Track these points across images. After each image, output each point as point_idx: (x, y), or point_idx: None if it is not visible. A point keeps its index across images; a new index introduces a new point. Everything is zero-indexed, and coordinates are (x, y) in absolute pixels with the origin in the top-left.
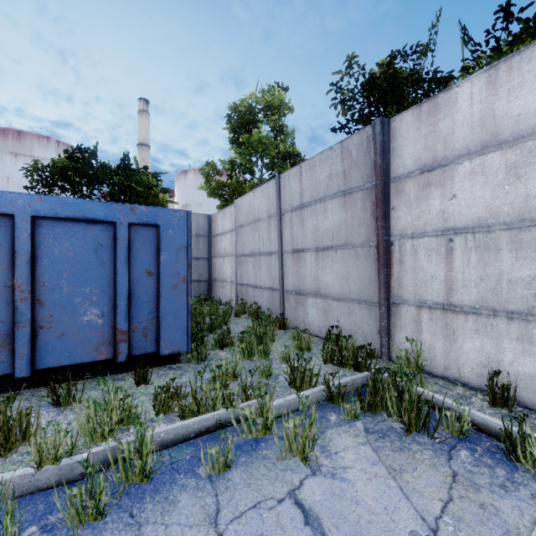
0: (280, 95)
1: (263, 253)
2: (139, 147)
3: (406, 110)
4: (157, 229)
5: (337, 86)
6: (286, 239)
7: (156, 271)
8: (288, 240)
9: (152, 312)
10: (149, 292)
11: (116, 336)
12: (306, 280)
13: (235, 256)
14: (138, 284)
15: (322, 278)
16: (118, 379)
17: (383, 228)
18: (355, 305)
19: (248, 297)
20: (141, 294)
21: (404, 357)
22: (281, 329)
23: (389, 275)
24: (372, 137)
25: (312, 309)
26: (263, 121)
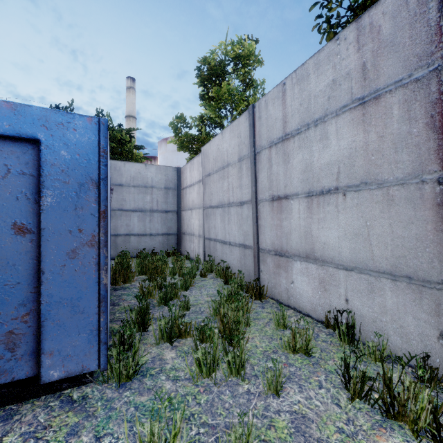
0: (249, 46)
1: (233, 203)
2: (127, 119)
3: None
4: (39, 149)
5: None
6: (263, 183)
7: (35, 226)
8: (265, 185)
9: (28, 302)
10: (20, 265)
11: None
12: (292, 236)
13: (203, 208)
14: None
15: (317, 235)
16: None
17: None
18: (384, 281)
19: (216, 254)
20: (3, 269)
21: None
22: (256, 299)
23: None
24: None
25: (301, 277)
26: (232, 72)
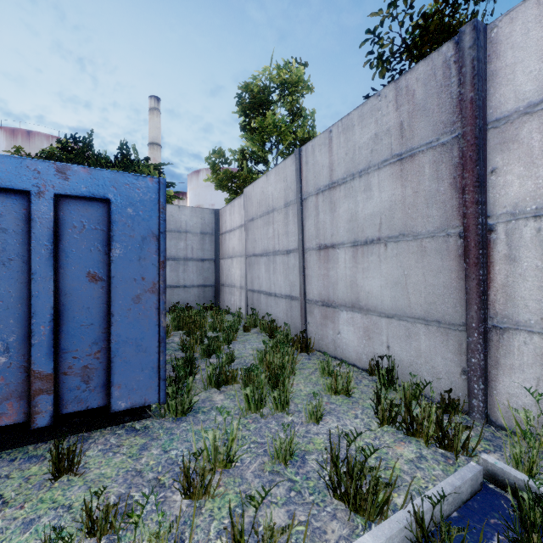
0: (298, 71)
1: (278, 251)
2: (150, 147)
3: (523, 0)
4: (108, 207)
5: (374, 34)
6: (310, 231)
7: (105, 275)
8: (312, 234)
9: (99, 341)
10: (93, 309)
11: (31, 384)
12: (338, 286)
13: (245, 257)
14: (73, 295)
15: (362, 284)
16: (33, 458)
17: (476, 203)
18: (419, 326)
19: (260, 307)
20: (80, 312)
21: (517, 419)
22: (303, 352)
23: (485, 282)
24: (454, 59)
25: (347, 327)
26: (278, 101)
